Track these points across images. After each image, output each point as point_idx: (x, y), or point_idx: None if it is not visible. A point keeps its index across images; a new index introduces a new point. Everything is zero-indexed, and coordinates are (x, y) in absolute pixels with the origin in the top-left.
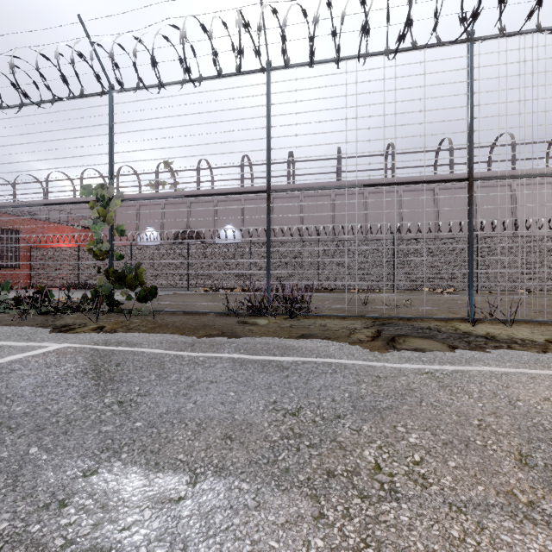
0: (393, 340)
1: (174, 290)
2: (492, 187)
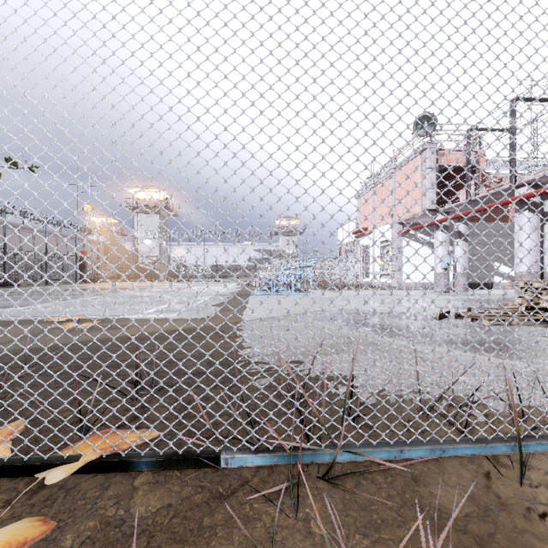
0: None
1: None
2: None
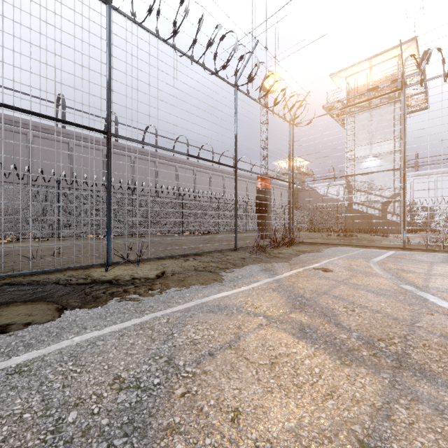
0: None
1: None
2: (145, 160)
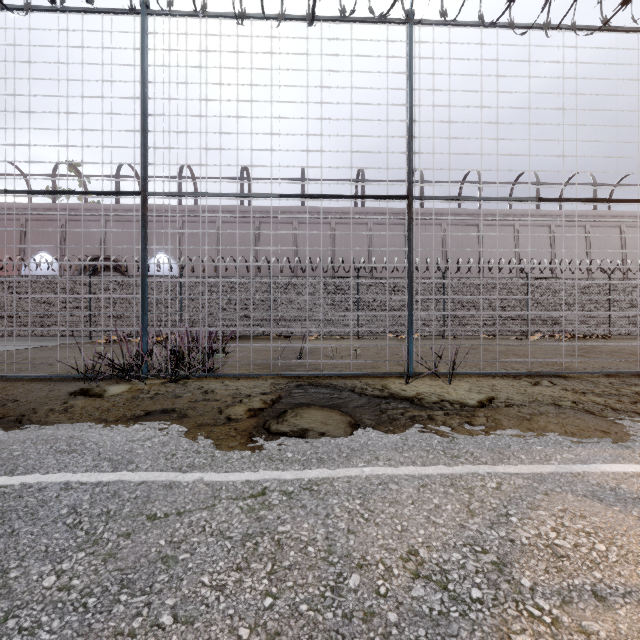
0: (282, 415)
1: (70, 339)
2: (461, 226)
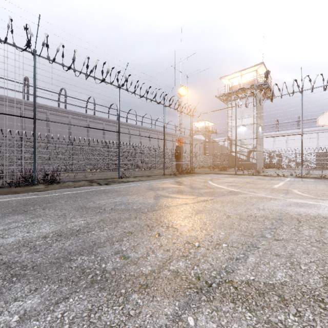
0: (107, 184)
1: None
2: (111, 126)
